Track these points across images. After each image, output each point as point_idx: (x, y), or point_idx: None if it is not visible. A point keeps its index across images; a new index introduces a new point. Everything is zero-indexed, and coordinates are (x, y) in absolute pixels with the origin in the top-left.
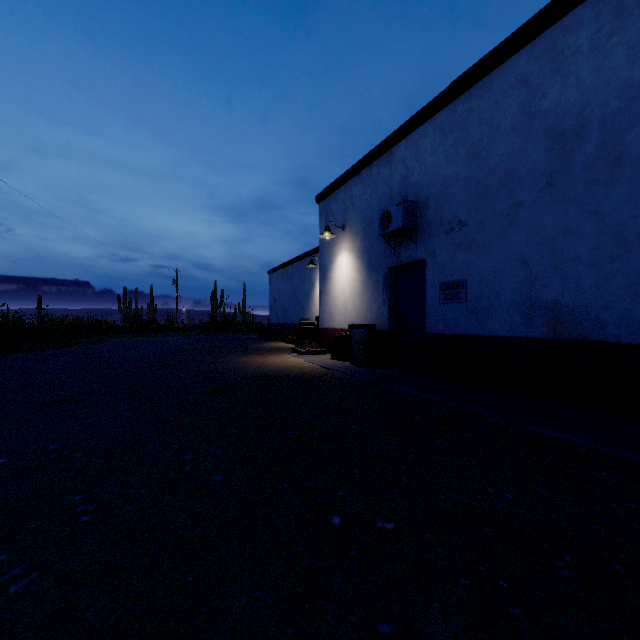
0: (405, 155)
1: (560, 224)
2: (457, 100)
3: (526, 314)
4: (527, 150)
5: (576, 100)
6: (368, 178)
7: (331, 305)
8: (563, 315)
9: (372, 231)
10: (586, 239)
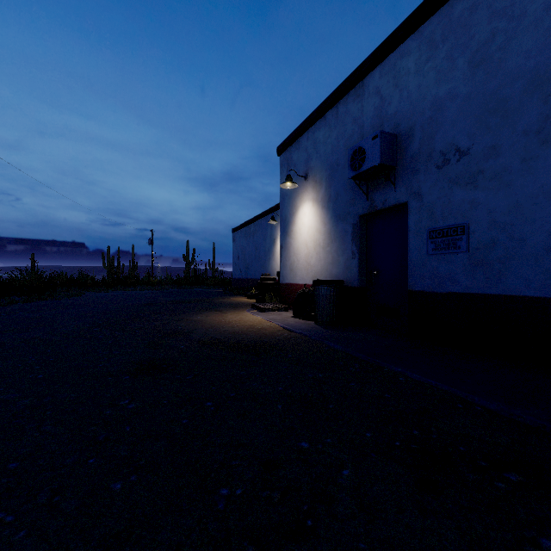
0: (380, 84)
1: None
2: None
3: None
4: None
5: None
6: (334, 119)
7: (292, 259)
8: None
9: (339, 177)
10: None
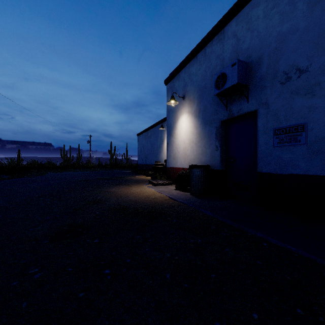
0: (236, 29)
1: None
2: None
3: None
4: None
5: None
6: (203, 57)
7: (175, 152)
8: None
9: (206, 96)
10: None
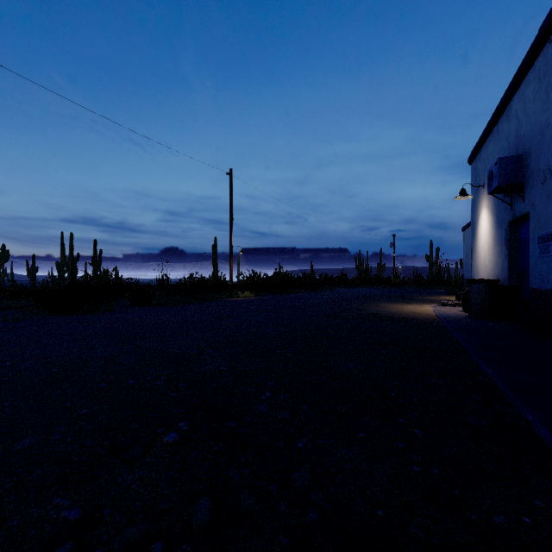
0: (517, 108)
1: None
2: (548, 42)
3: None
4: None
5: None
6: (496, 135)
7: (477, 261)
8: None
9: None
10: None
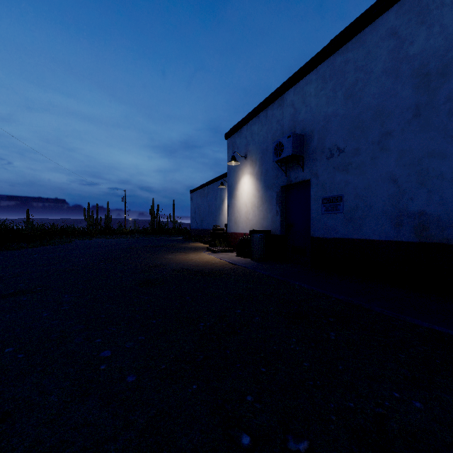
0: (294, 99)
1: (425, 148)
2: (336, 53)
3: (395, 222)
4: (396, 89)
5: (440, 45)
6: (264, 118)
7: (236, 215)
8: (428, 223)
9: (268, 159)
10: (449, 159)
